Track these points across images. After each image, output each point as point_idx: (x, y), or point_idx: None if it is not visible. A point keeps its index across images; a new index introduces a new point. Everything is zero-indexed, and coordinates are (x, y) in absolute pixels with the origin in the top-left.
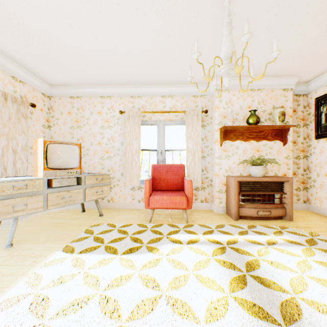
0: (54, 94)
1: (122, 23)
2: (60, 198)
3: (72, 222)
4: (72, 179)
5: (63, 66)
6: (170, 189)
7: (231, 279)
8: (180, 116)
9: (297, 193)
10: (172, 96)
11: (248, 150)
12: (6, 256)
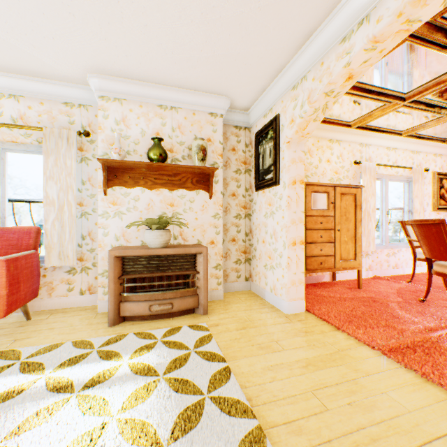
0: None
1: None
2: None
3: None
4: None
5: None
6: None
7: None
8: (37, 137)
9: (237, 267)
10: (18, 96)
11: (156, 204)
12: None
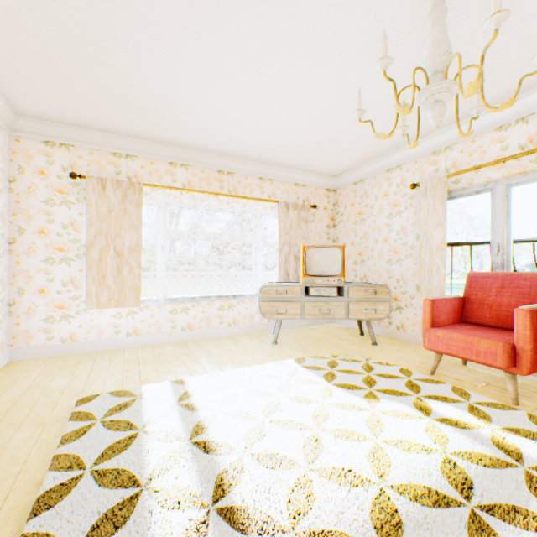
0: (338, 186)
1: (349, 83)
2: (316, 309)
3: (335, 341)
4: (331, 288)
5: (330, 154)
6: (503, 326)
7: (422, 486)
8: None
9: None
10: (525, 117)
11: None
12: (267, 349)
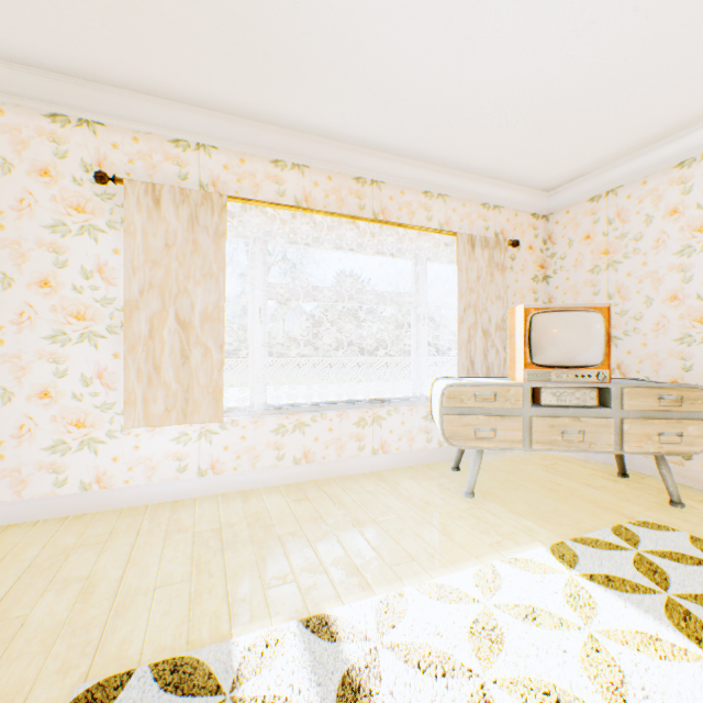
0: (553, 208)
1: None
2: (554, 430)
3: (585, 492)
4: (585, 391)
5: (566, 137)
6: None
7: None
8: None
9: None
10: None
11: None
12: (462, 510)
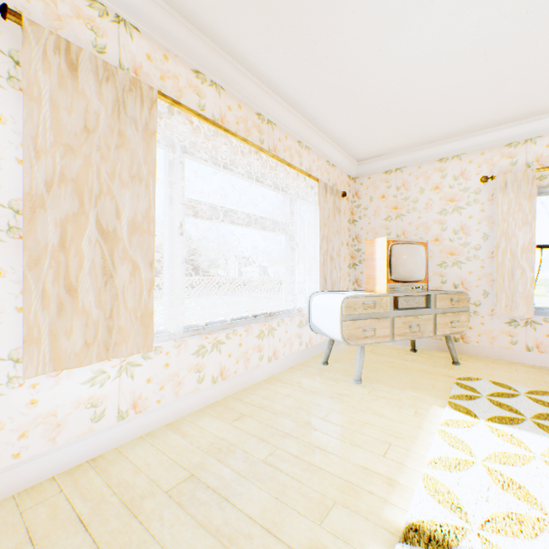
0: (360, 174)
1: None
2: (405, 326)
3: (411, 365)
4: (419, 297)
5: (394, 126)
6: None
7: None
8: None
9: None
10: None
11: None
12: (367, 394)
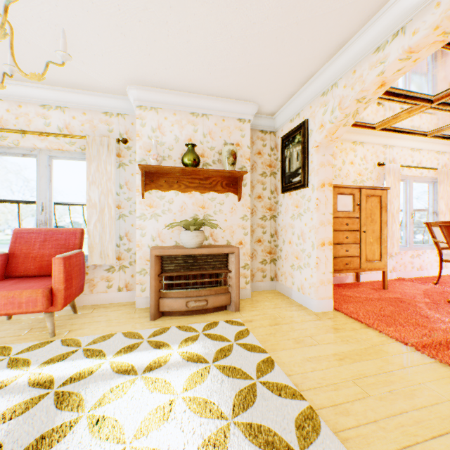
0: None
1: None
2: None
3: None
4: None
5: None
6: (47, 273)
7: None
8: (80, 145)
9: (263, 267)
10: (64, 107)
11: (189, 207)
12: None
